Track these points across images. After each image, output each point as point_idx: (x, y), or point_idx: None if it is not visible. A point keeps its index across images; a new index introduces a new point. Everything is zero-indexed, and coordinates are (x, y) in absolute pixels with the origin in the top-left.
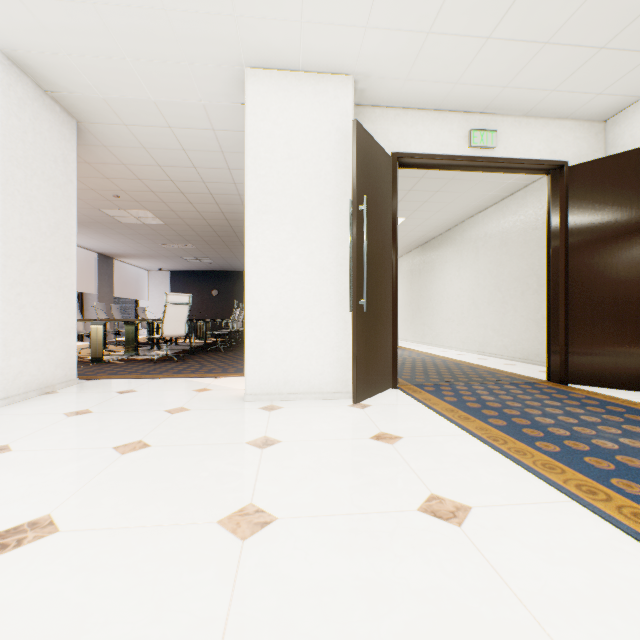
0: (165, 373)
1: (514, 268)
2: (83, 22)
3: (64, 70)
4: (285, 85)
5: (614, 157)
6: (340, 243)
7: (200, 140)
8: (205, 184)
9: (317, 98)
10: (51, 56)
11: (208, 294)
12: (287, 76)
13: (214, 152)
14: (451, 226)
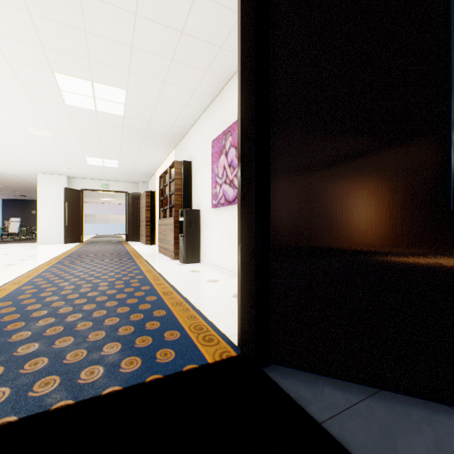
0: (12, 243)
1: None
2: None
3: None
4: (48, 177)
5: (134, 193)
6: (63, 211)
7: (25, 177)
8: (27, 182)
9: (57, 180)
10: None
11: (30, 213)
12: (49, 175)
13: (30, 178)
14: None
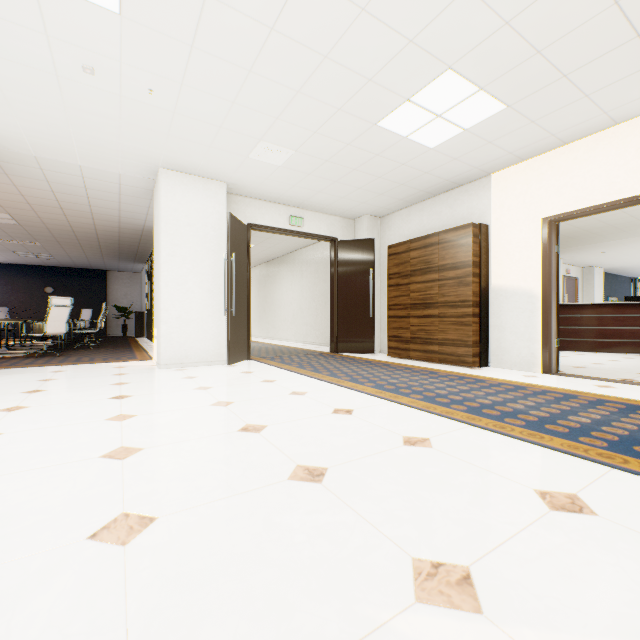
0: (66, 362)
1: (322, 288)
2: (56, 132)
3: (15, 141)
4: (186, 182)
5: (355, 241)
6: (219, 276)
7: (105, 186)
8: (90, 207)
9: (205, 192)
10: (11, 135)
11: (40, 291)
12: (187, 177)
13: (113, 193)
14: (287, 253)
